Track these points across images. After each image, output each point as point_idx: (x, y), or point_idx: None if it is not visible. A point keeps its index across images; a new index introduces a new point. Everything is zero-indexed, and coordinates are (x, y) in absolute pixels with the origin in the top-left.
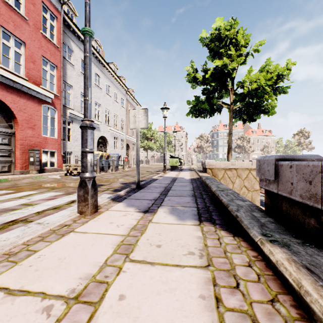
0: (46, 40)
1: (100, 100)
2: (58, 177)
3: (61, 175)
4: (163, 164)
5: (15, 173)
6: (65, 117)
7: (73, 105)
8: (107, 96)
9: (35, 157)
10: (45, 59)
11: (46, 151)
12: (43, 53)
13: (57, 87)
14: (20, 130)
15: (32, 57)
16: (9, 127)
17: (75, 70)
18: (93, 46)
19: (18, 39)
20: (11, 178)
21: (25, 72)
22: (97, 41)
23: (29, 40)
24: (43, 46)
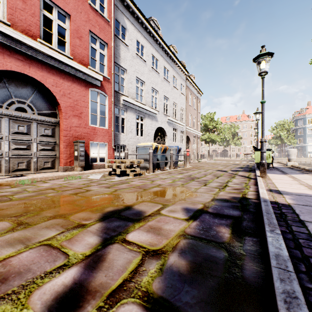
0: (94, 13)
1: (157, 86)
2: (96, 178)
3: (107, 173)
4: (228, 159)
5: (59, 169)
6: (119, 105)
7: (127, 92)
8: (165, 82)
9: (79, 150)
10: (93, 36)
11: (99, 144)
12: (91, 27)
13: (107, 68)
14: (64, 119)
15: (77, 32)
16: (53, 116)
17: (129, 51)
18: (149, 22)
19: (62, 10)
20: (41, 178)
21: (70, 50)
22: (154, 20)
23: (74, 12)
24: (91, 19)
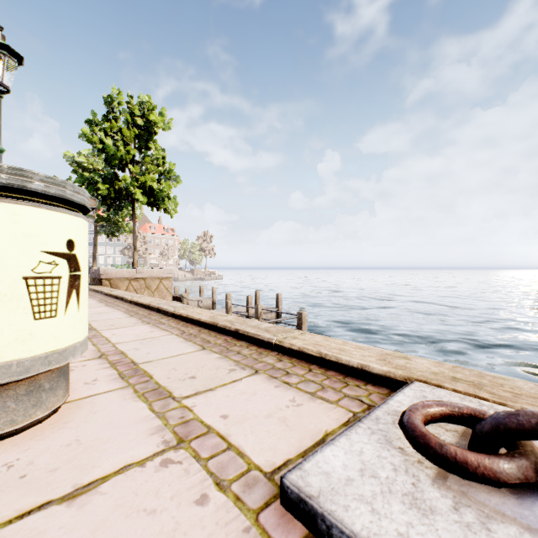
0: None
1: None
2: None
3: None
4: None
5: None
6: None
7: None
8: None
9: None
10: None
11: None
12: None
13: None
14: None
15: None
16: None
17: None
18: None
19: None
20: None
21: None
22: None
23: None
24: None
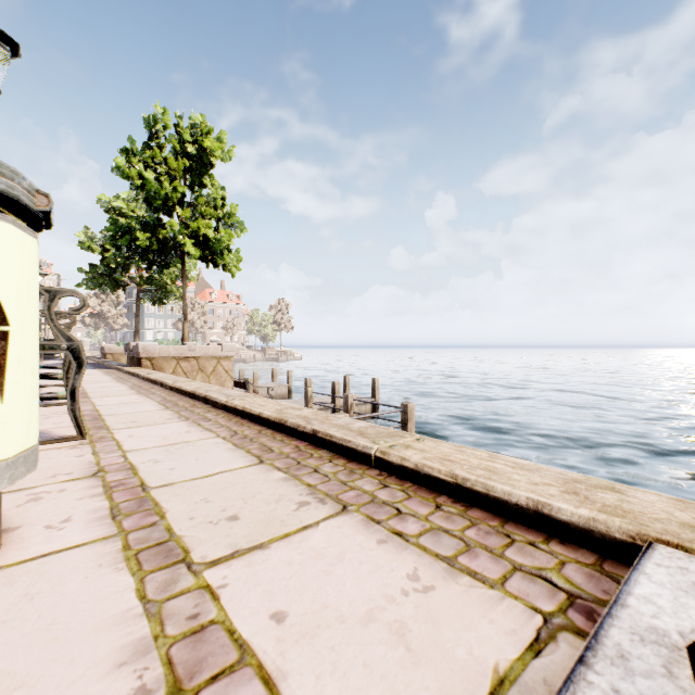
0: None
1: None
2: None
3: None
4: None
5: None
6: None
7: None
8: None
9: None
10: None
11: None
12: None
13: None
14: None
15: None
16: None
17: None
18: None
19: None
20: None
21: None
22: None
23: None
24: None
